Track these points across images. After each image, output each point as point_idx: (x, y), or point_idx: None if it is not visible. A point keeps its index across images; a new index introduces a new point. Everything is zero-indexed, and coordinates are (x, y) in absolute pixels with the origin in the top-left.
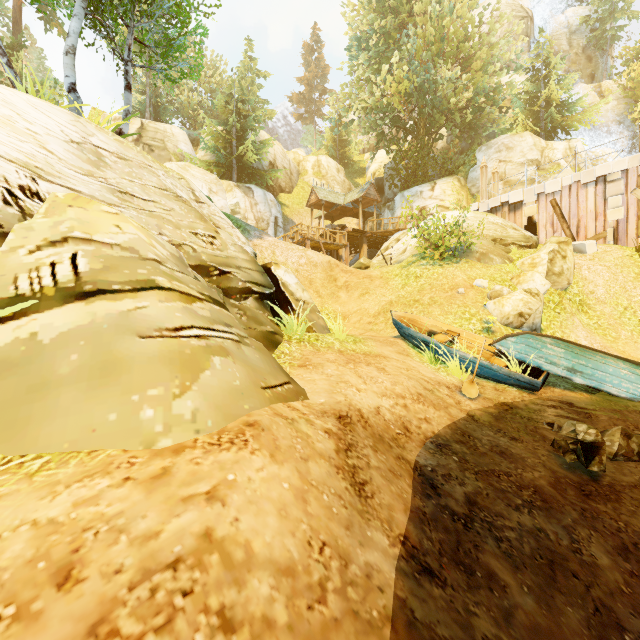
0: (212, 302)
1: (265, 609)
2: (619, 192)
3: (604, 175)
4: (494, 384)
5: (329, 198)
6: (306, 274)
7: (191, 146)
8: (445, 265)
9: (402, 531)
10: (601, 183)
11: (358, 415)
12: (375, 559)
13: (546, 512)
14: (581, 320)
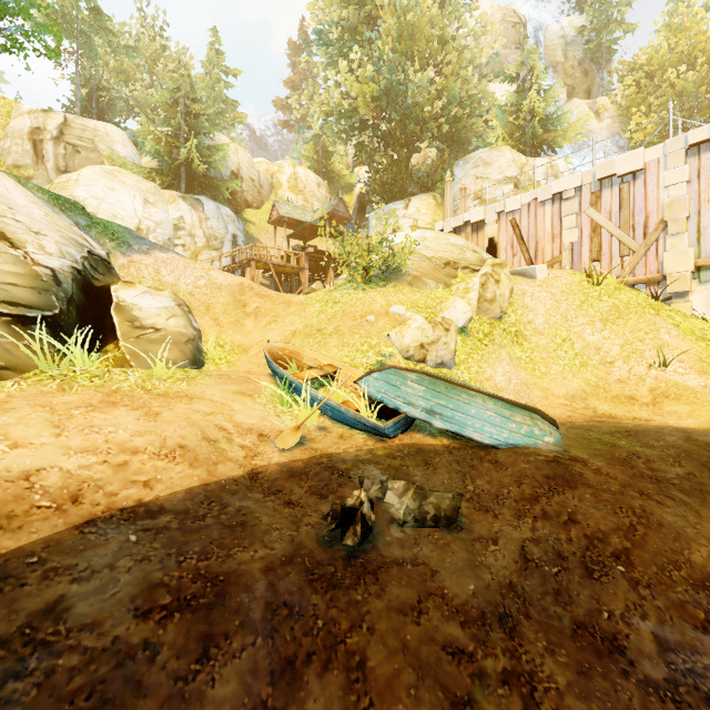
0: None
1: None
2: (574, 211)
3: (560, 192)
4: (346, 430)
5: (293, 214)
6: (203, 298)
7: (133, 149)
8: (368, 289)
9: None
10: (557, 201)
11: None
12: None
13: (202, 614)
14: (512, 353)
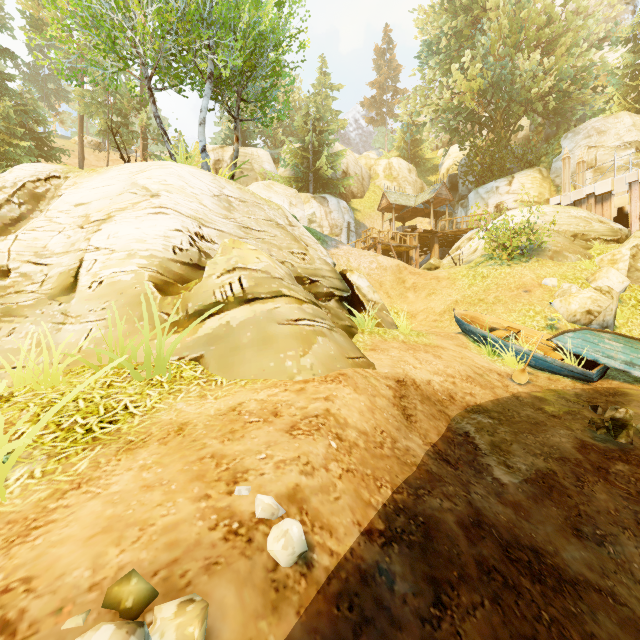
0: (312, 304)
1: (354, 440)
2: None
3: None
4: (549, 375)
5: (400, 201)
6: (377, 277)
7: (273, 164)
8: (513, 265)
9: (433, 442)
10: None
11: (412, 382)
12: (412, 446)
13: (561, 462)
14: None
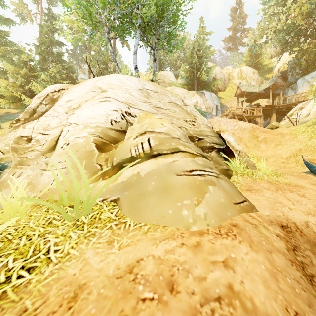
0: (202, 156)
1: None
2: None
3: None
4: None
5: (249, 90)
6: (238, 135)
7: (175, 78)
8: None
9: None
10: None
11: (294, 226)
12: None
13: None
14: None
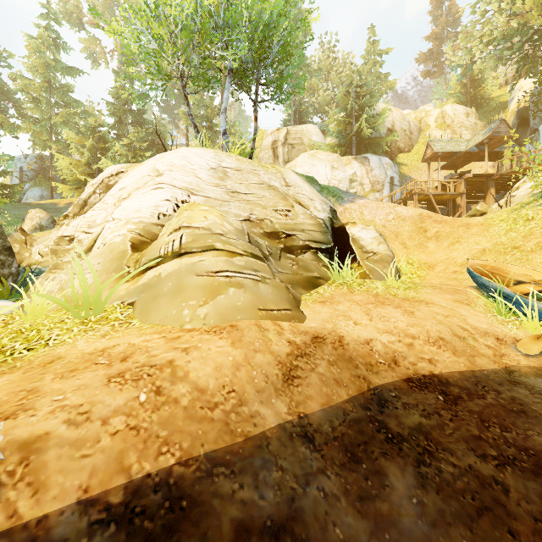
0: (251, 256)
1: (178, 396)
2: None
3: None
4: None
5: (447, 148)
6: (393, 228)
7: (321, 135)
8: None
9: (307, 412)
10: None
11: (336, 339)
12: (266, 413)
13: (529, 475)
14: None
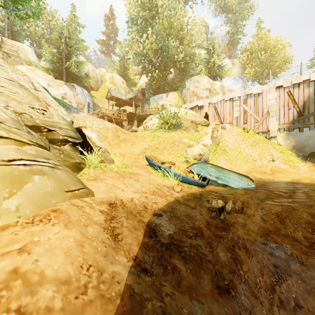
0: (38, 146)
1: (48, 303)
2: (237, 105)
3: (232, 98)
4: (188, 185)
5: (117, 95)
6: (103, 133)
7: (36, 58)
8: (170, 132)
9: (135, 254)
10: (231, 101)
11: (120, 202)
12: (118, 269)
13: (202, 237)
14: (223, 157)
